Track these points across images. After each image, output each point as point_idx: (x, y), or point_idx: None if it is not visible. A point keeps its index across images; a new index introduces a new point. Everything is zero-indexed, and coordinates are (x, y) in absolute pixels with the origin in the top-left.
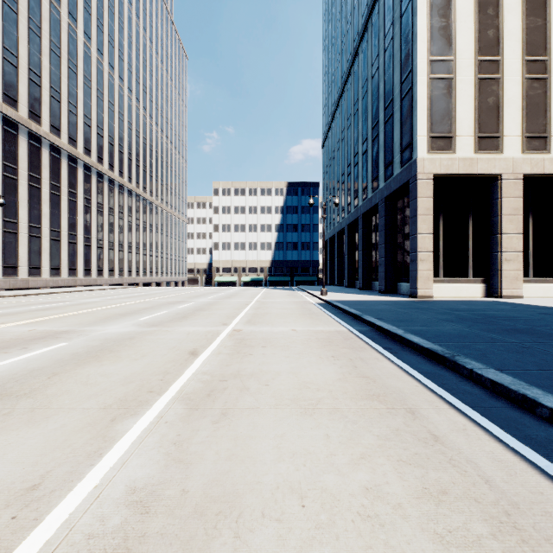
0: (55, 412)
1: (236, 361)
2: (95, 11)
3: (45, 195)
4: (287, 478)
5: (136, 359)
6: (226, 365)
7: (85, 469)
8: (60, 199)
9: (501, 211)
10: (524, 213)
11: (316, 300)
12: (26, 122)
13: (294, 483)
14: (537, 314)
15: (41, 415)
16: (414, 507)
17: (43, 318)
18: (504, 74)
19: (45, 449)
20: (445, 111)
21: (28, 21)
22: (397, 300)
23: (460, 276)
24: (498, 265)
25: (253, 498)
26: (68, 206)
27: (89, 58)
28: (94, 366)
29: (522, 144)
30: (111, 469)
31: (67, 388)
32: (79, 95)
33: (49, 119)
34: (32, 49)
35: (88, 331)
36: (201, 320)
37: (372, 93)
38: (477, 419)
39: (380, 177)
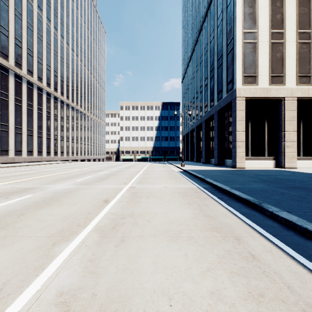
0: (19, 239)
1: (131, 206)
2: (53, 5)
3: (24, 110)
4: (160, 285)
5: (72, 205)
6: (125, 208)
7: (32, 278)
8: (33, 112)
9: (284, 118)
10: (297, 120)
11: (178, 169)
12: (13, 68)
13: (165, 288)
14: (306, 178)
15: (10, 241)
16: (243, 306)
17: (20, 180)
18: (286, 40)
19: (9, 264)
20: (252, 61)
21: (14, 10)
22: (224, 169)
23: (261, 156)
24: (283, 149)
25: (138, 300)
26: (37, 116)
27: (49, 32)
28: (46, 209)
29: (296, 80)
30: (48, 278)
31: (28, 223)
32: (43, 53)
33: (26, 66)
34: (17, 26)
35: (45, 187)
36: (112, 181)
37: (210, 51)
38: (278, 244)
39: (215, 99)
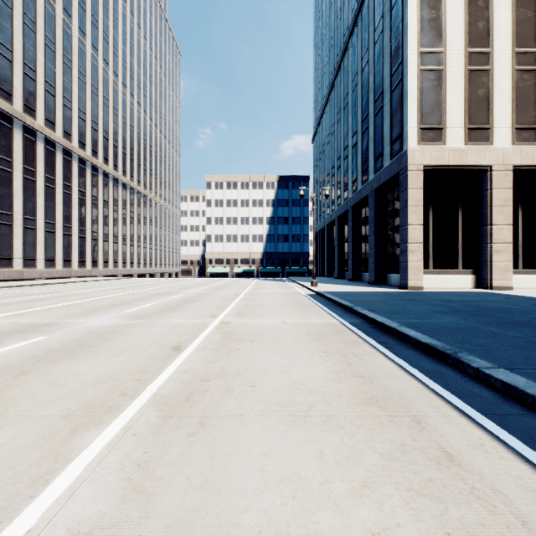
0: (9, 421)
1: (221, 357)
2: (90, 8)
3: (40, 188)
4: (272, 517)
5: (115, 355)
6: (210, 361)
7: (22, 503)
8: (55, 191)
9: (491, 202)
10: (514, 205)
11: (307, 291)
12: (21, 115)
13: (280, 525)
14: (532, 306)
15: None
16: None
17: (29, 310)
18: (494, 66)
19: None
20: (435, 102)
21: (22, 16)
22: (387, 291)
23: (450, 268)
24: (488, 256)
25: None
26: (63, 199)
27: (84, 53)
28: (68, 364)
29: (512, 136)
30: (54, 503)
31: (31, 390)
32: (73, 90)
33: (44, 113)
34: (27, 44)
35: (71, 323)
36: (190, 312)
37: (362, 87)
38: (494, 430)
39: (370, 169)
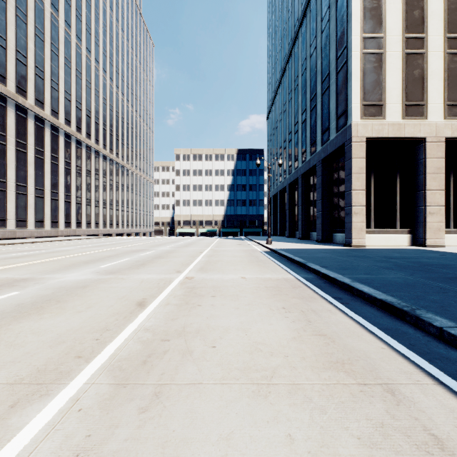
0: None
1: (183, 314)
2: (74, 3)
3: (30, 159)
4: None
5: (80, 312)
6: (172, 318)
7: None
8: (44, 162)
9: (425, 170)
10: (445, 172)
11: (263, 248)
12: (13, 95)
13: None
14: None
15: None
16: None
17: (12, 265)
18: (428, 49)
19: None
20: (376, 81)
21: (15, 9)
22: (334, 248)
23: (389, 228)
24: (423, 218)
25: None
26: (51, 168)
27: (69, 43)
28: (31, 321)
29: (444, 111)
30: None
31: None
32: (60, 74)
33: (34, 94)
34: (19, 34)
35: (47, 279)
36: (157, 268)
37: (311, 70)
38: None
39: (318, 142)
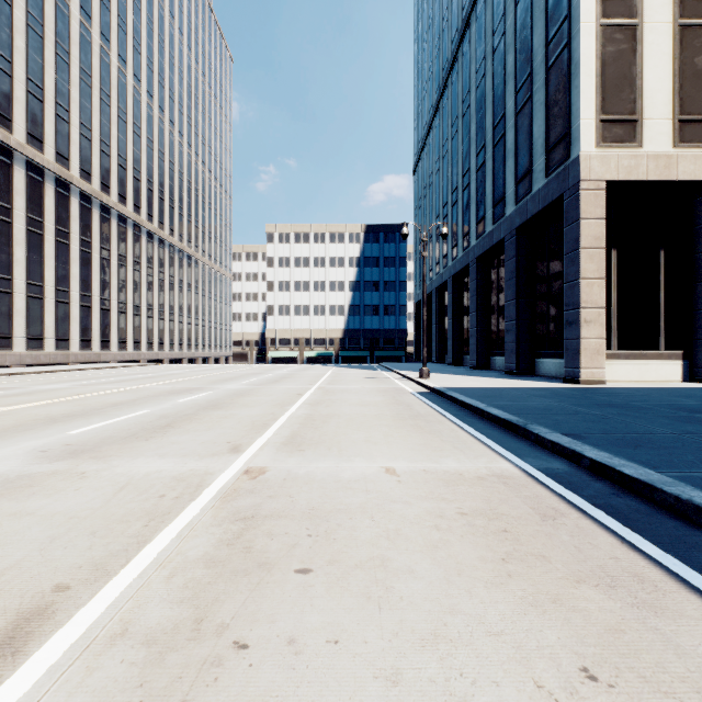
0: None
1: None
2: None
3: (18, 233)
4: None
5: None
6: None
7: None
8: (43, 239)
9: None
10: None
11: (414, 386)
12: None
13: None
14: None
15: None
16: None
17: None
18: None
19: None
20: (625, 78)
21: None
22: (549, 387)
23: (646, 348)
24: None
25: None
26: (56, 251)
27: (88, 44)
28: None
29: None
30: None
31: None
32: (72, 95)
33: (25, 125)
34: None
35: None
36: (192, 437)
37: (494, 75)
38: None
39: (508, 198)
